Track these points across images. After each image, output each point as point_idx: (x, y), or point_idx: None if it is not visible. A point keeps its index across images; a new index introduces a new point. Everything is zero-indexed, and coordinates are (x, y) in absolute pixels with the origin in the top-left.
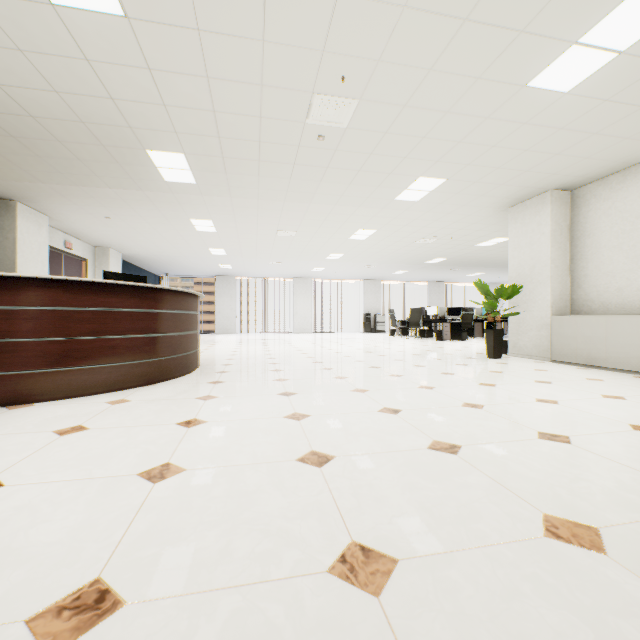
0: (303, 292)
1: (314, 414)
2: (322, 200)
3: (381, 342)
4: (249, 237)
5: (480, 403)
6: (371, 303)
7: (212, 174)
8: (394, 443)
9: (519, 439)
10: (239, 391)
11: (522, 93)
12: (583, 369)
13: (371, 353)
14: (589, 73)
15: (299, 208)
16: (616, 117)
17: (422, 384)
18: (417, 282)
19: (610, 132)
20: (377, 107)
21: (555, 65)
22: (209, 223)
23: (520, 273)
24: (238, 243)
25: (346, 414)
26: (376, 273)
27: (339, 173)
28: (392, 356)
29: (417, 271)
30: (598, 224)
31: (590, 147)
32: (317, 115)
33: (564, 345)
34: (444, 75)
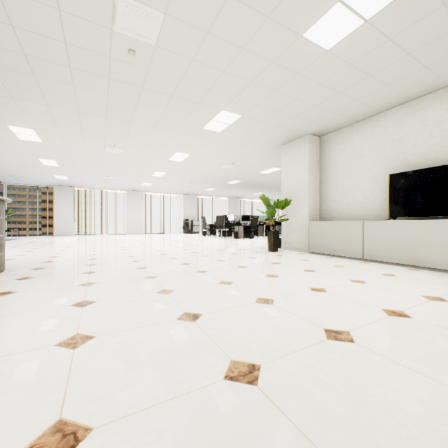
0: (135, 202)
1: (101, 333)
2: (142, 121)
3: (195, 240)
4: (78, 151)
5: (270, 297)
6: (189, 211)
7: (18, 74)
8: (185, 375)
9: (312, 343)
10: (24, 305)
11: (299, 43)
12: (329, 258)
13: (185, 250)
14: (344, 35)
15: (122, 126)
16: (353, 81)
17: (223, 279)
18: (221, 197)
19: (348, 93)
20: (183, 27)
21: (324, 20)
22: (31, 132)
23: (289, 191)
24: (68, 156)
25: (140, 328)
26: (192, 189)
27: (154, 95)
28: (201, 252)
29: (221, 189)
30: (336, 160)
31: (335, 103)
32: (124, 22)
33: (317, 241)
34: (241, 5)
